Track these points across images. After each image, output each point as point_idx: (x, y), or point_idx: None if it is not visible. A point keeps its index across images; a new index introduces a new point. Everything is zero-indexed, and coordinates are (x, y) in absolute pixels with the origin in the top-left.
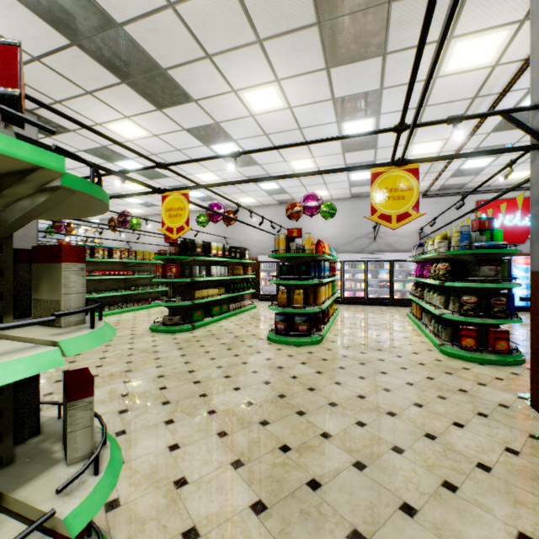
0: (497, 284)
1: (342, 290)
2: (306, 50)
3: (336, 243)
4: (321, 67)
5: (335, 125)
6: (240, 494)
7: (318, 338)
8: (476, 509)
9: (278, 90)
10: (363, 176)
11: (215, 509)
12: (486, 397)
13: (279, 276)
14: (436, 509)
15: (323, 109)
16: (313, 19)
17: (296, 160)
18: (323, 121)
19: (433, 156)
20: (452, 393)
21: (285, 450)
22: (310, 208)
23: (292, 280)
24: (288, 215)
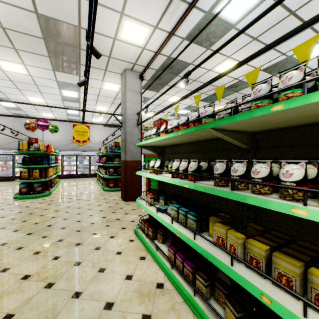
0: (119, 164)
1: (63, 171)
2: (43, 61)
3: (59, 145)
4: (50, 69)
5: (58, 89)
6: (21, 234)
7: (48, 193)
8: (96, 217)
9: (24, 67)
10: (74, 112)
11: (11, 239)
12: (111, 199)
13: (23, 163)
14: (86, 219)
15: (51, 82)
16: (47, 55)
17: (32, 96)
18: (51, 86)
19: (105, 111)
20: (101, 200)
21: (37, 223)
22: (42, 126)
23: (32, 165)
24: (26, 128)
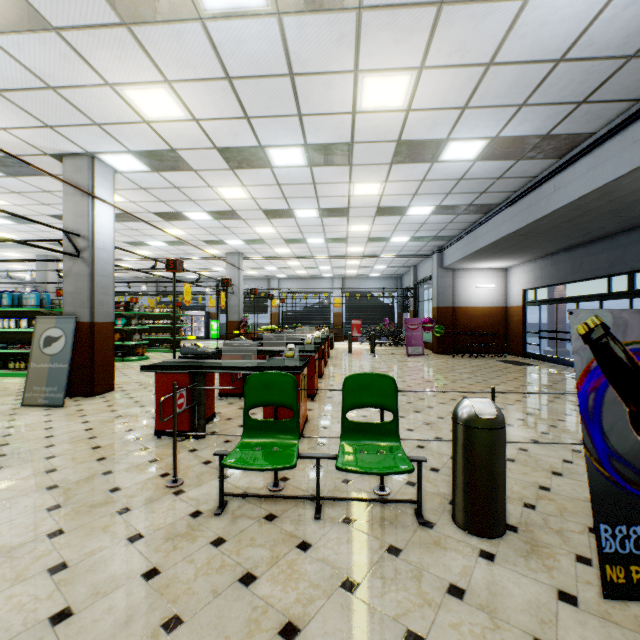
0: None
1: None
2: None
3: None
4: None
5: None
6: None
7: None
8: None
9: None
10: None
11: None
12: None
13: None
14: None
15: None
16: None
17: None
18: None
19: None
20: None
21: None
22: None
23: None
24: None
